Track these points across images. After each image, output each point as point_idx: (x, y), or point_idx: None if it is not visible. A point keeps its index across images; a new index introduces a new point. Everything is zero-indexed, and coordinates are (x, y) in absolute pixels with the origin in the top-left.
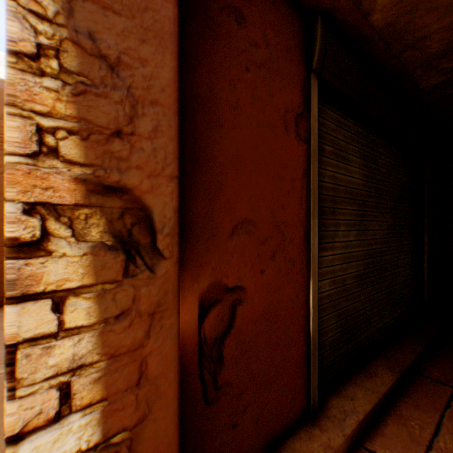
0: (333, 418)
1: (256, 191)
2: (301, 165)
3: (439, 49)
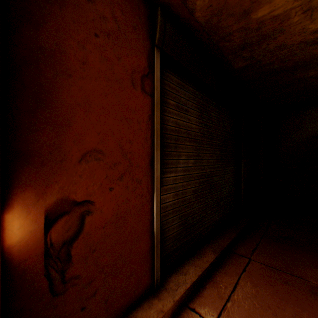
0: (169, 290)
1: (105, 128)
2: (147, 112)
3: (241, 43)
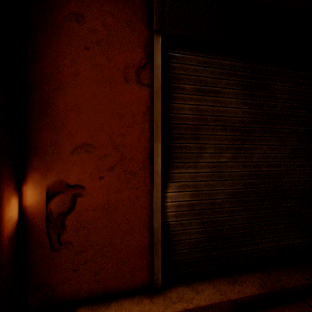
0: (167, 298)
1: (95, 125)
2: (144, 104)
3: None
